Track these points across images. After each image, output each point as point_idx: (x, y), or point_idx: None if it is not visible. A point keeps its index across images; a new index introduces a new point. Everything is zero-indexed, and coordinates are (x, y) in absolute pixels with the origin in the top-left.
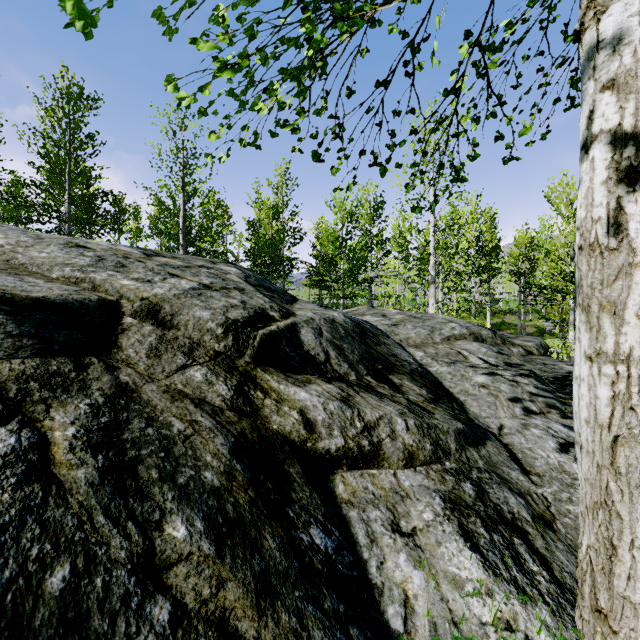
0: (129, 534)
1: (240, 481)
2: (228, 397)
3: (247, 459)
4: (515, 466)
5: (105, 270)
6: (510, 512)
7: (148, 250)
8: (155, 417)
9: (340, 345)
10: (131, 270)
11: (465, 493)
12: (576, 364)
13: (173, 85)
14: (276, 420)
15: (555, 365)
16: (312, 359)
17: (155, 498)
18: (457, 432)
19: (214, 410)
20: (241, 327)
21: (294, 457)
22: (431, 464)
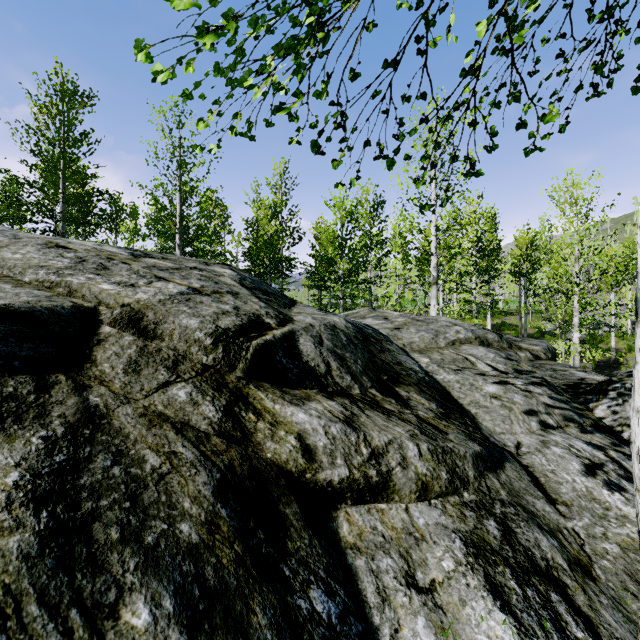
0: (71, 628)
1: (225, 532)
2: (215, 420)
3: (234, 501)
4: (539, 493)
5: (84, 273)
6: (543, 558)
7: (137, 251)
8: (125, 451)
9: (342, 354)
10: (113, 273)
11: (489, 534)
12: (638, 393)
13: (144, 53)
14: (270, 447)
15: (565, 371)
16: (311, 371)
17: (112, 569)
18: (475, 456)
19: (198, 436)
20: (232, 337)
21: (291, 493)
22: (447, 496)
